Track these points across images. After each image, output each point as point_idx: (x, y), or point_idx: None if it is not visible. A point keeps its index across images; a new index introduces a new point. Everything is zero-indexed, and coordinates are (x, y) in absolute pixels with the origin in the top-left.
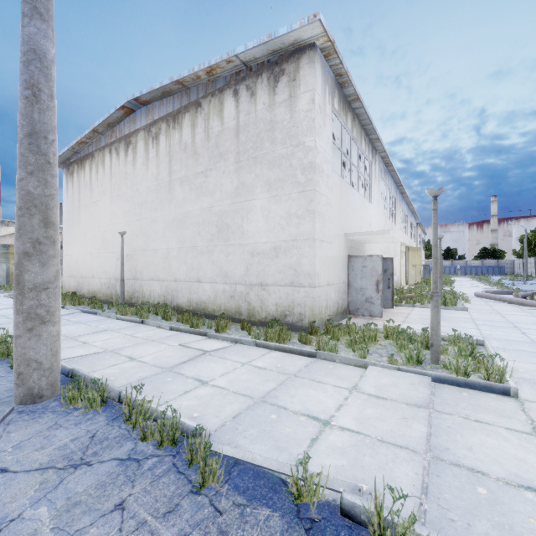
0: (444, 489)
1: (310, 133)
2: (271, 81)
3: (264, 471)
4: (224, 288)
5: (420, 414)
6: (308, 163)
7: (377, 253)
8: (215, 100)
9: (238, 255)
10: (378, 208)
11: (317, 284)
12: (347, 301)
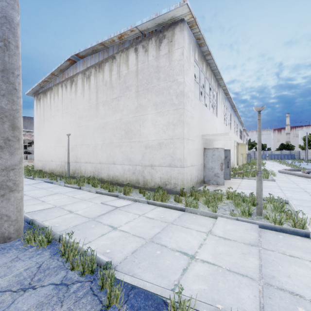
0: (275, 309)
1: (181, 73)
2: (157, 42)
3: (151, 294)
4: (129, 168)
5: (253, 250)
6: (180, 92)
7: (220, 146)
8: (124, 55)
9: (137, 148)
10: (221, 120)
11: (185, 165)
12: (203, 176)
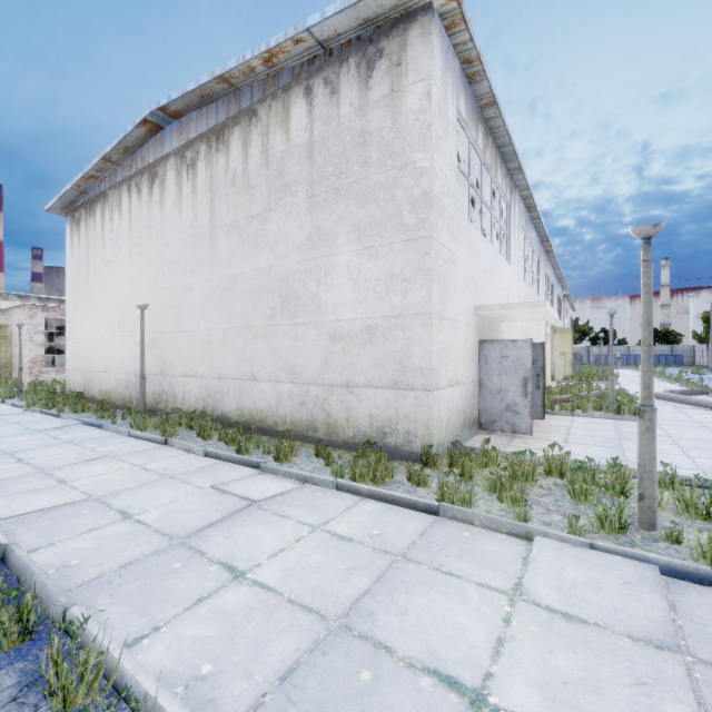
0: None
1: (424, 147)
2: (363, 69)
3: None
4: (291, 390)
5: (668, 669)
6: (421, 194)
7: (516, 336)
8: (278, 105)
9: (311, 340)
10: (518, 270)
11: (435, 385)
12: (477, 410)
